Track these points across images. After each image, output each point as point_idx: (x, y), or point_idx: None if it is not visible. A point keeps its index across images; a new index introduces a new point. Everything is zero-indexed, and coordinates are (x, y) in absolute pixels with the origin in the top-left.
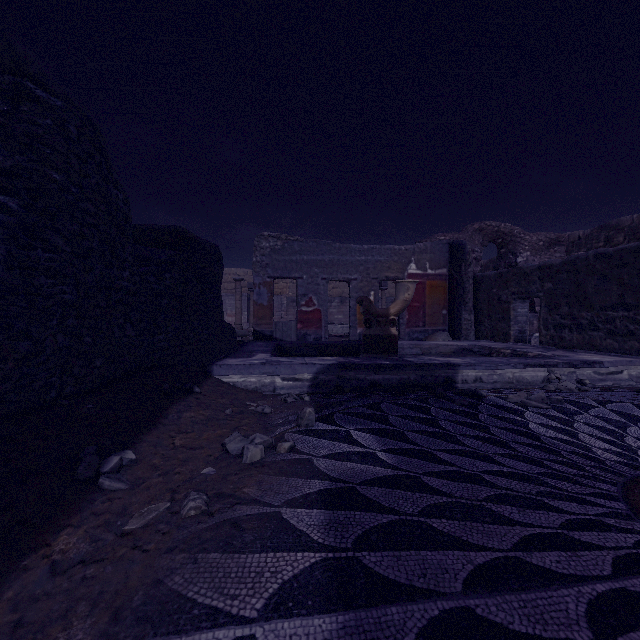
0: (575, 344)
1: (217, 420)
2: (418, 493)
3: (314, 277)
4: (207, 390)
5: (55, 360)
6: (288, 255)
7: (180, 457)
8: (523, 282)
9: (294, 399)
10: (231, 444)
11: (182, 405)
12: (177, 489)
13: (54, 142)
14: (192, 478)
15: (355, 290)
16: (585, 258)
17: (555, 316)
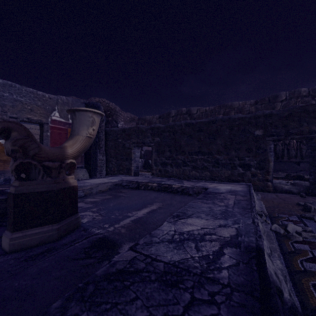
0: (175, 174)
1: None
2: None
3: None
4: None
5: None
6: None
7: None
8: (141, 136)
9: None
10: None
11: None
12: None
13: None
14: None
15: None
16: (180, 125)
17: (162, 158)
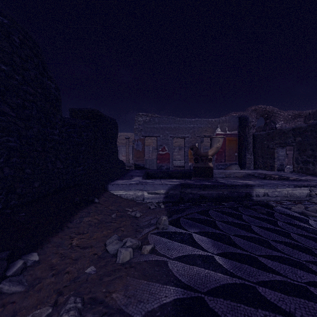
0: (316, 172)
1: (105, 223)
2: (260, 310)
3: (166, 136)
4: (103, 200)
5: (2, 184)
6: (152, 124)
7: (73, 256)
8: (283, 137)
9: (155, 206)
10: (110, 246)
11: (84, 212)
12: (62, 290)
13: (2, 45)
14: (77, 277)
15: (187, 142)
16: None
17: (303, 156)
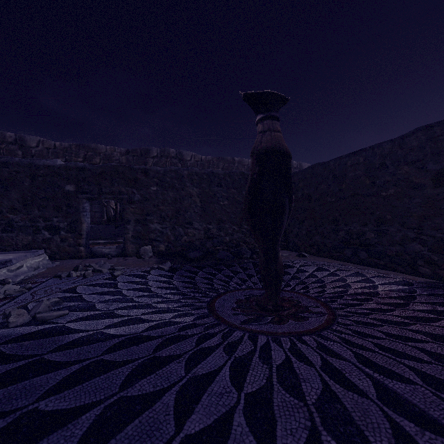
0: None
1: None
2: None
3: None
4: None
5: None
6: None
7: None
8: None
9: None
10: None
11: None
12: None
13: None
14: None
15: None
16: None
17: None
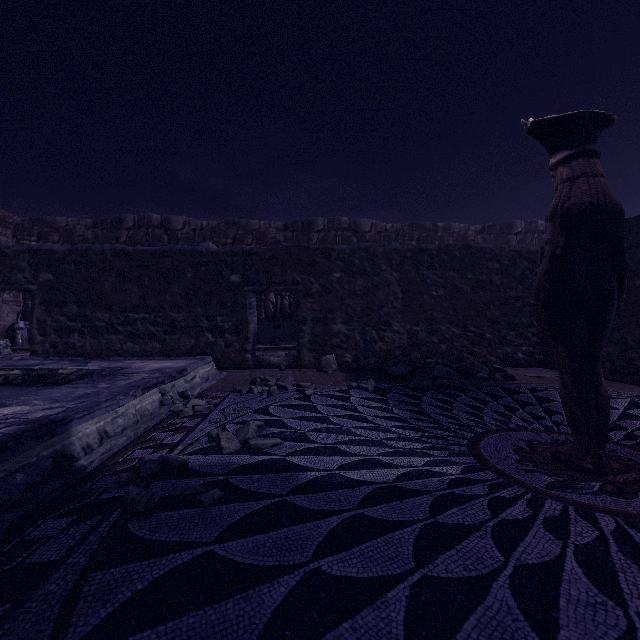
0: (89, 351)
1: None
2: None
3: None
4: None
5: None
6: None
7: None
8: (0, 266)
9: None
10: None
11: None
12: None
13: None
14: None
15: None
16: (101, 251)
17: (59, 317)
